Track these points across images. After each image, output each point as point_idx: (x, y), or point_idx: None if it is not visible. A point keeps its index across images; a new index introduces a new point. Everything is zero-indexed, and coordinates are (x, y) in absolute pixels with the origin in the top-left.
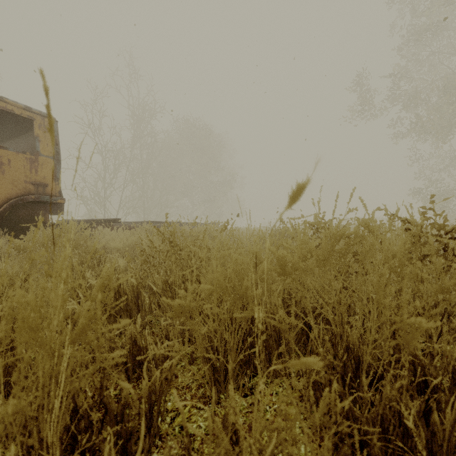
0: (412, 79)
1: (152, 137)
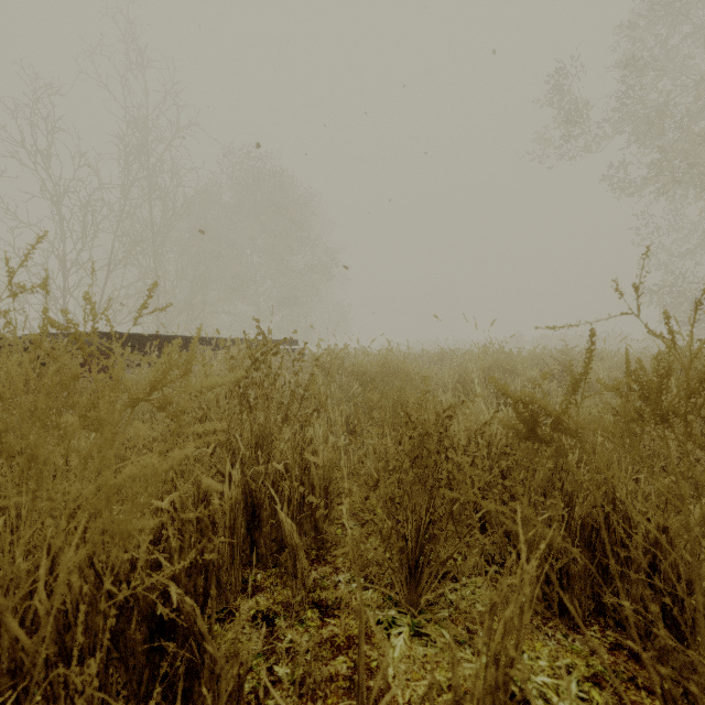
0: (664, 73)
1: (172, 177)
